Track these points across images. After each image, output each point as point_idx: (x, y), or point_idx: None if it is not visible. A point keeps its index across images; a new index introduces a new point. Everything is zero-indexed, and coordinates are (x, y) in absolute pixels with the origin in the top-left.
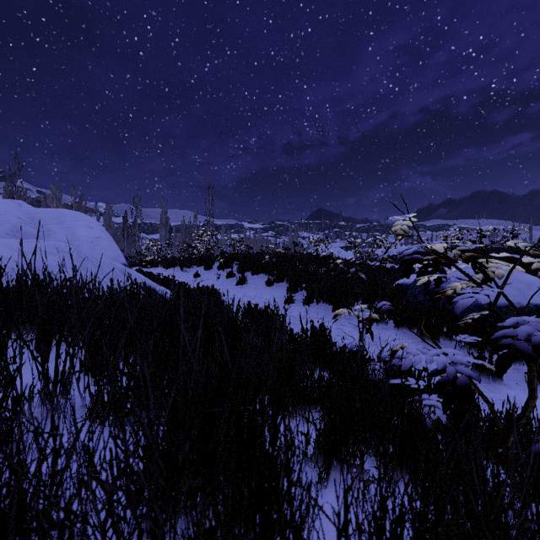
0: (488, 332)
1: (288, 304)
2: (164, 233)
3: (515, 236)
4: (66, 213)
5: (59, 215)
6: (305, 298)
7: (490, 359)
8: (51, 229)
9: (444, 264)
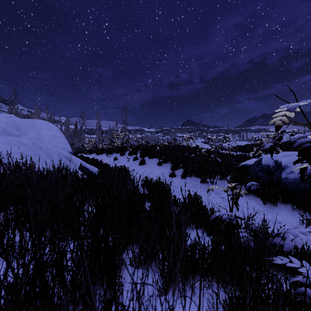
0: None
1: (171, 177)
2: (98, 134)
3: None
4: (37, 121)
5: (33, 122)
6: (182, 173)
7: None
8: (27, 131)
9: None
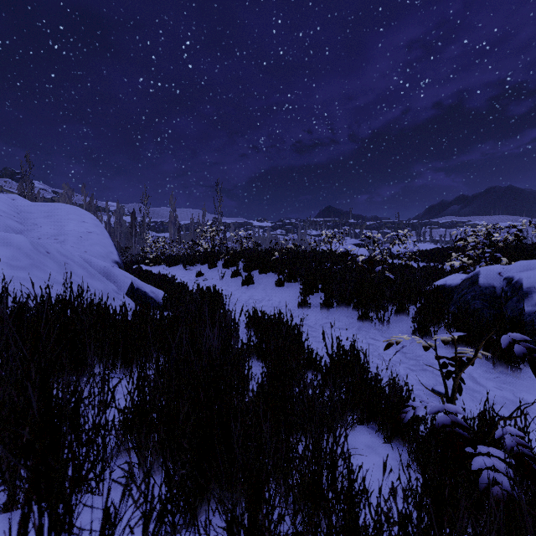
0: None
1: (302, 309)
2: (172, 231)
3: None
4: (58, 207)
5: (50, 209)
6: (322, 302)
7: None
8: (37, 223)
9: None
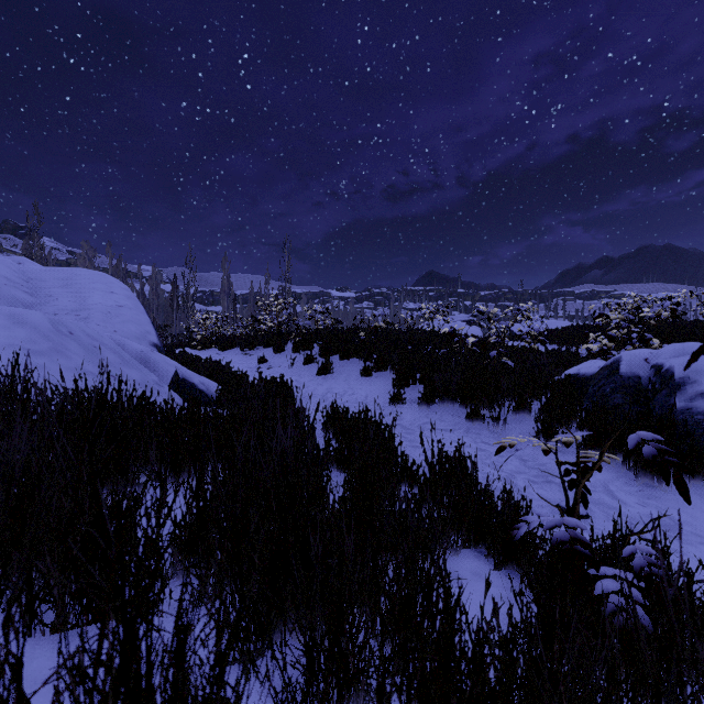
0: None
1: (395, 405)
2: (226, 303)
3: None
4: (79, 273)
5: (69, 275)
6: (421, 396)
7: None
8: (52, 295)
9: None
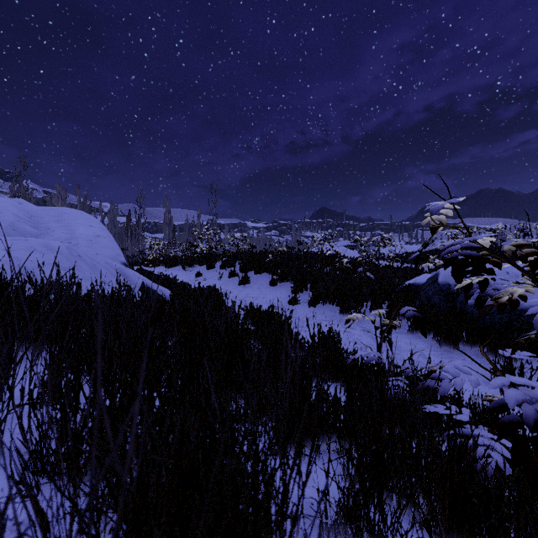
0: (513, 337)
1: (292, 305)
2: (167, 232)
3: (527, 234)
4: (66, 212)
5: (59, 213)
6: (310, 298)
7: (521, 369)
8: (50, 228)
9: (492, 263)
